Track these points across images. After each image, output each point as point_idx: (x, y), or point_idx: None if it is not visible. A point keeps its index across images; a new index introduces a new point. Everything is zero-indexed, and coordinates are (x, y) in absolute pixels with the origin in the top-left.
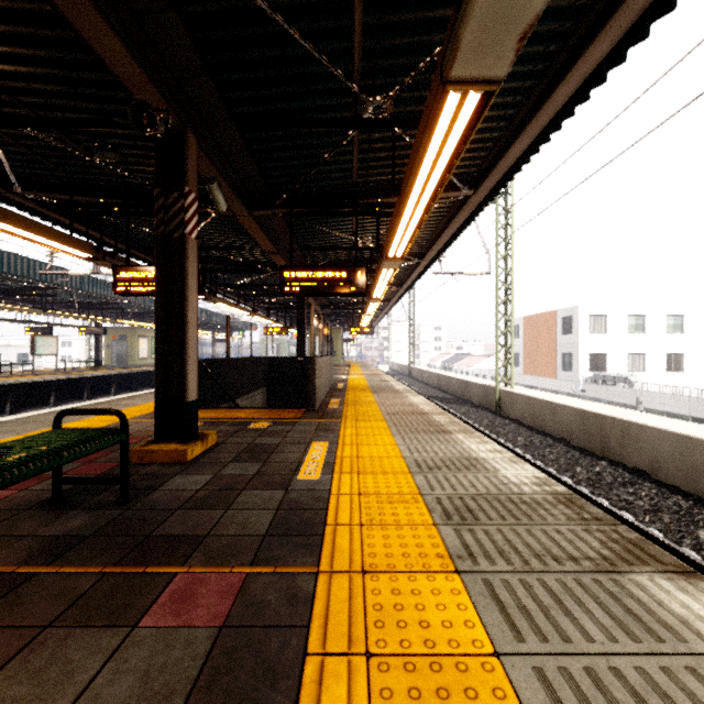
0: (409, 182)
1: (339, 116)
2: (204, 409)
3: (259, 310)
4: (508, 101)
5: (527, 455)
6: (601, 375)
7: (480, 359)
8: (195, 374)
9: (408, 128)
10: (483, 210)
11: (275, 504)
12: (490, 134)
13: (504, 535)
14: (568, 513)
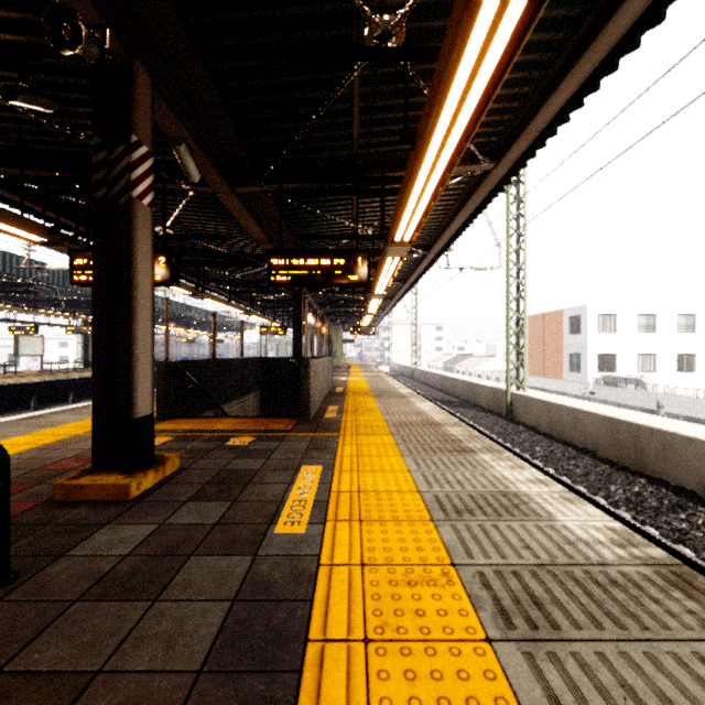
0: (430, 119)
1: None
2: (180, 419)
3: (255, 309)
4: (547, 39)
5: (549, 469)
6: (611, 377)
7: (482, 359)
8: (148, 381)
9: (425, 60)
10: (503, 189)
11: (233, 587)
12: (519, 89)
13: (614, 669)
14: (695, 609)
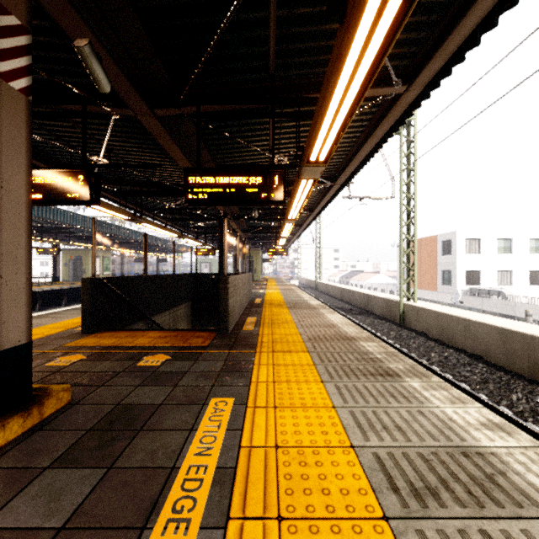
0: None
1: None
2: (106, 332)
3: (191, 234)
4: None
5: (448, 375)
6: (476, 289)
7: (371, 275)
8: (21, 304)
9: None
10: (412, 114)
11: None
12: None
13: None
14: None
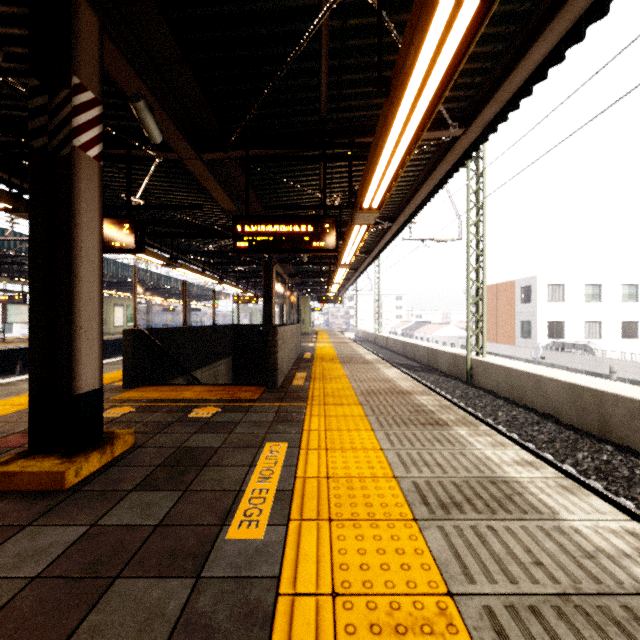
0: (411, 49)
1: (302, 3)
2: (148, 386)
3: (229, 280)
4: None
5: (514, 435)
6: (560, 342)
7: (439, 326)
8: (95, 352)
9: None
10: (471, 156)
11: (159, 637)
12: (493, 46)
13: None
14: None
